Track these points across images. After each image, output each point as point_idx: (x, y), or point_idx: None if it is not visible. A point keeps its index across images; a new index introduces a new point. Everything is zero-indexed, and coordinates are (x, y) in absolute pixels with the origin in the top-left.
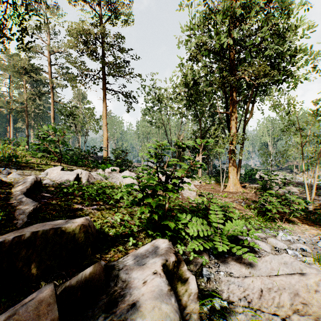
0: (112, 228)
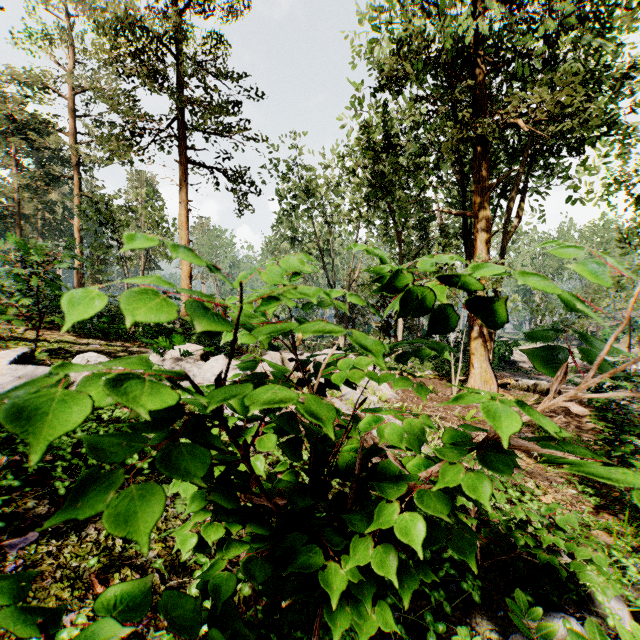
0: None
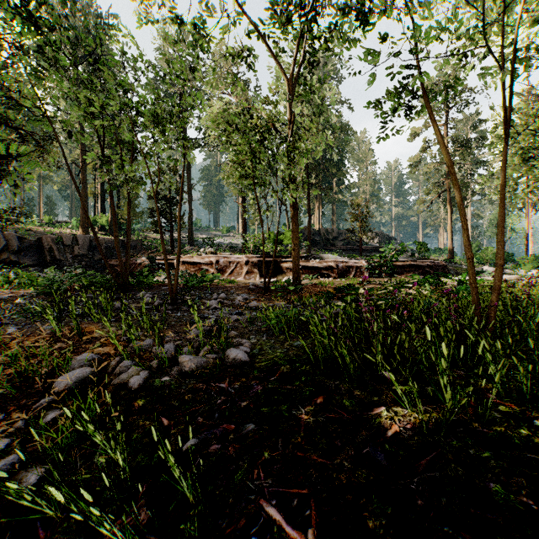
0: None
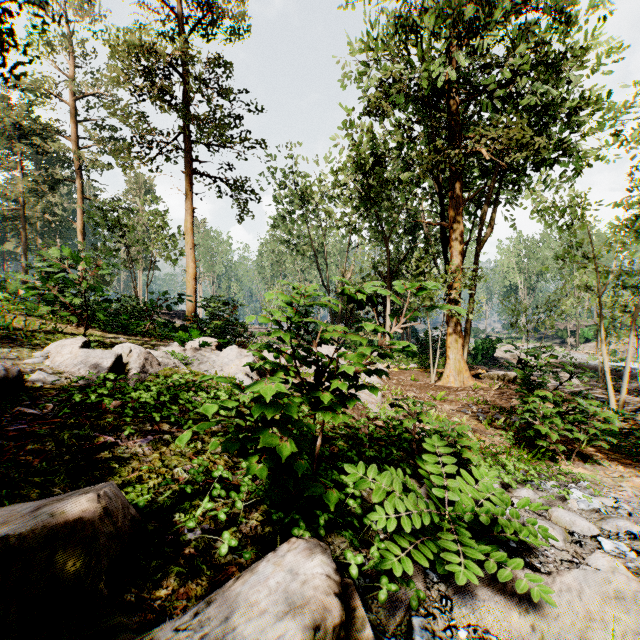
0: (183, 501)
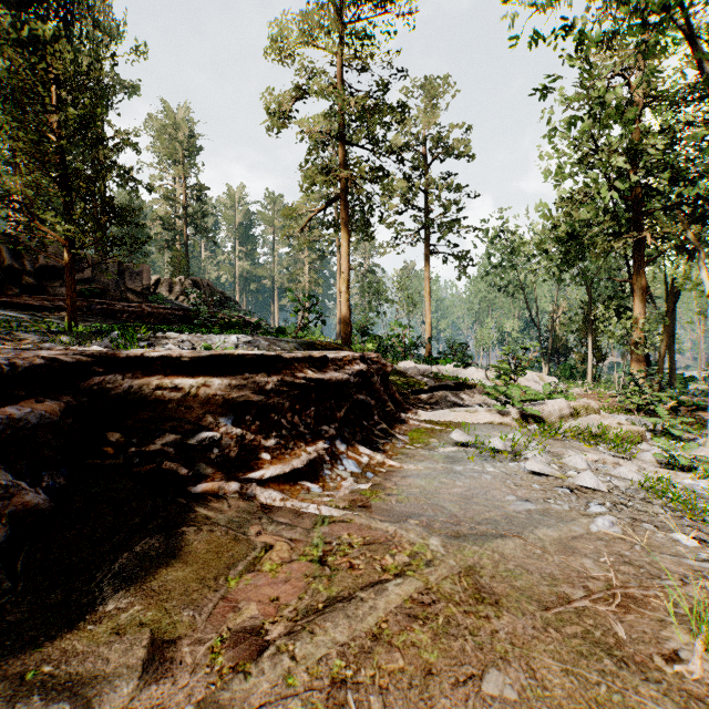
0: None
